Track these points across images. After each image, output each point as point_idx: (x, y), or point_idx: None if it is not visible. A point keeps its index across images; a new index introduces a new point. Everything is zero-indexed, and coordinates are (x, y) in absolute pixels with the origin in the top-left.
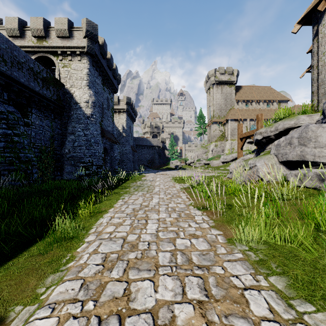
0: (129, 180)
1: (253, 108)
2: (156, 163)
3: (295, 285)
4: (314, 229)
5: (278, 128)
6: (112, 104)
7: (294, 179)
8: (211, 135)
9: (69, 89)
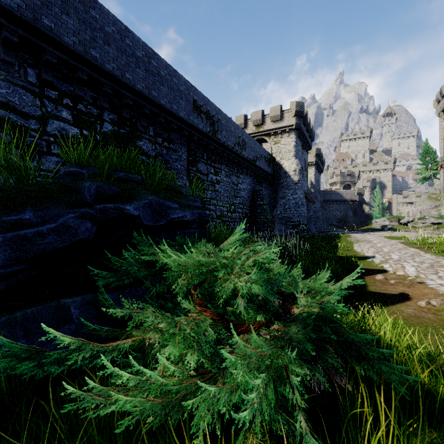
0: (340, 236)
1: None
2: (350, 222)
3: None
4: None
5: None
6: (306, 163)
7: None
8: None
9: (279, 162)
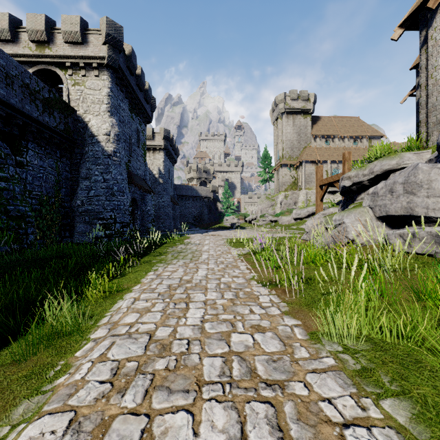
0: (167, 243)
1: (336, 146)
2: (205, 220)
3: (425, 416)
4: (438, 317)
5: (374, 170)
6: (144, 139)
7: (400, 242)
8: (279, 182)
9: (82, 117)
